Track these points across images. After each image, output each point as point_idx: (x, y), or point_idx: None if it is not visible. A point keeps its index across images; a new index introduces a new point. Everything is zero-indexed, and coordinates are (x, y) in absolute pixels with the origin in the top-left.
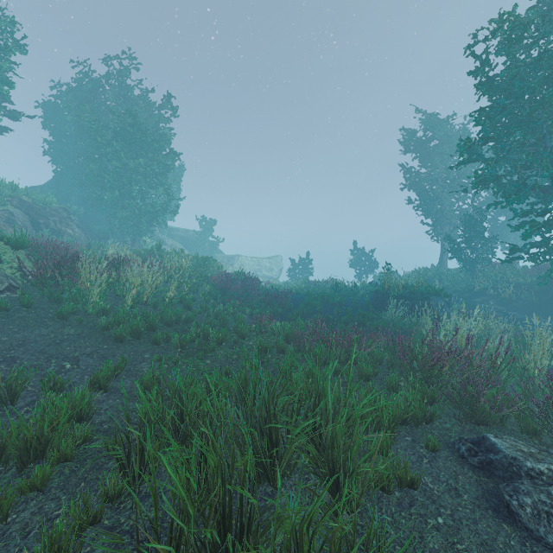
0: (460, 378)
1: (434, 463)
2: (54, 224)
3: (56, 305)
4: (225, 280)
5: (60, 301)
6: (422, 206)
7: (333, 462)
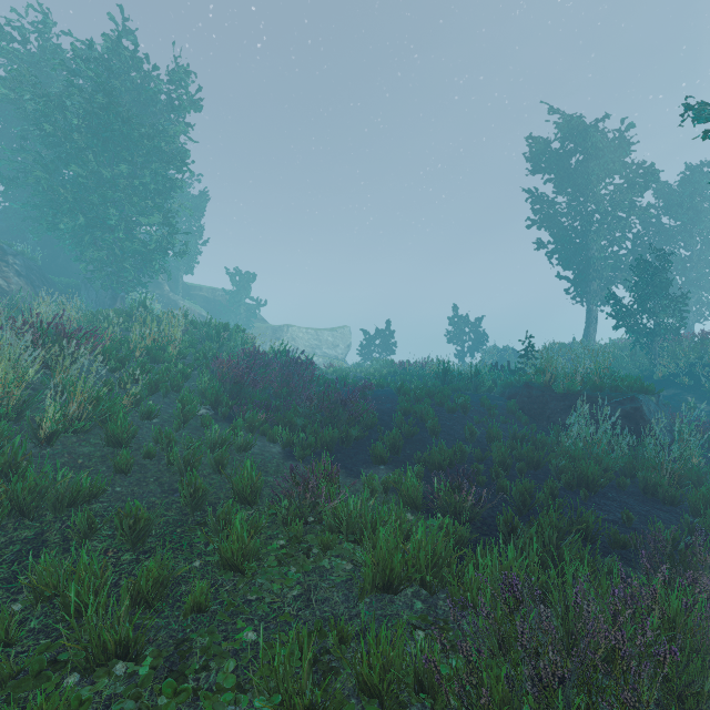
0: None
1: None
2: None
3: None
4: (242, 365)
5: None
6: (559, 252)
7: None
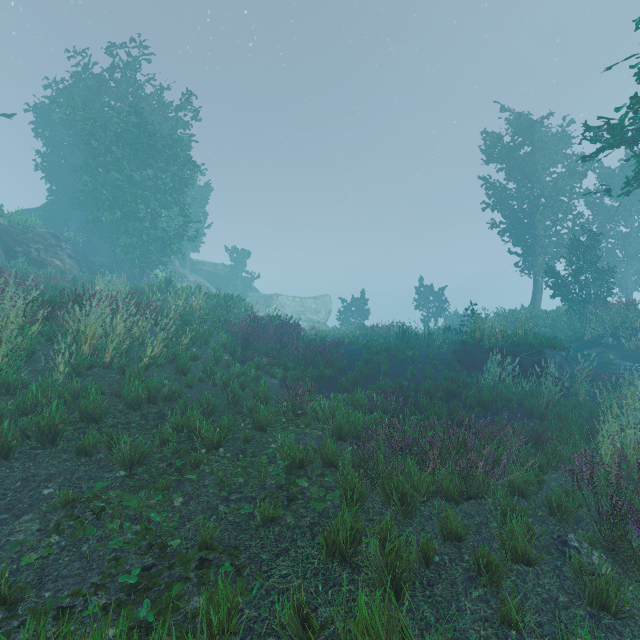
0: None
1: None
2: (37, 253)
3: None
4: (249, 326)
5: None
6: (509, 231)
7: None
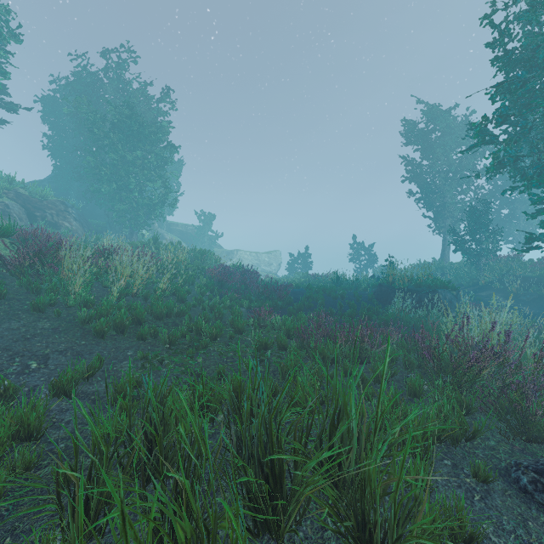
0: (502, 382)
1: (489, 501)
2: (51, 217)
3: (34, 296)
4: (222, 272)
5: (39, 291)
6: (423, 199)
7: (364, 514)
